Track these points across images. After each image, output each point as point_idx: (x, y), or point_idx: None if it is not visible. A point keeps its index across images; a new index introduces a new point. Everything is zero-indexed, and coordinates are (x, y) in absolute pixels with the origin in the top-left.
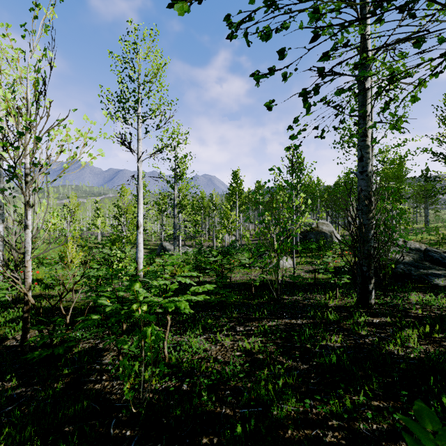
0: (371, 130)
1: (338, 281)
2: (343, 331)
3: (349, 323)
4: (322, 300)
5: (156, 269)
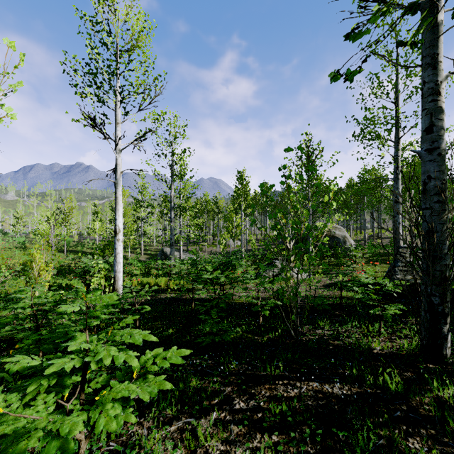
0: (444, 85)
1: (384, 314)
2: (424, 424)
3: (426, 399)
4: (361, 341)
5: (148, 280)
